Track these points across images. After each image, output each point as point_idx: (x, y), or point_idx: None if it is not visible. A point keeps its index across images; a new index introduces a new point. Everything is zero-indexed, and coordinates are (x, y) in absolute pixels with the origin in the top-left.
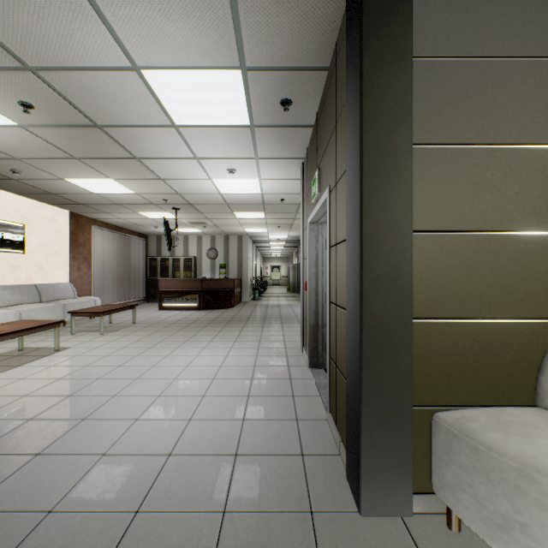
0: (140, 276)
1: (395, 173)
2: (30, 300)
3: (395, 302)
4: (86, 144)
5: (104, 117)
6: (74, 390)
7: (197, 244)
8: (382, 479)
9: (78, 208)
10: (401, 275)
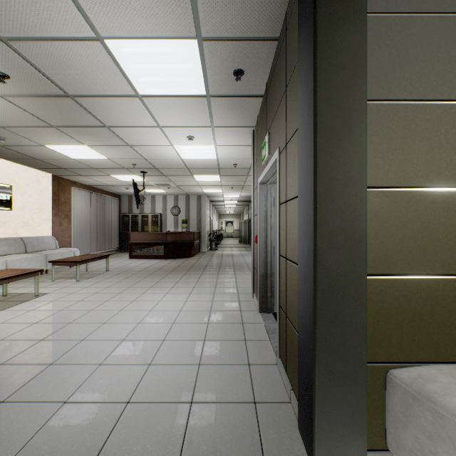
0: (114, 230)
1: (349, 129)
2: (16, 251)
3: (349, 259)
4: (61, 113)
5: (74, 87)
6: (46, 334)
7: (162, 203)
8: (336, 436)
9: (59, 171)
10: (355, 231)
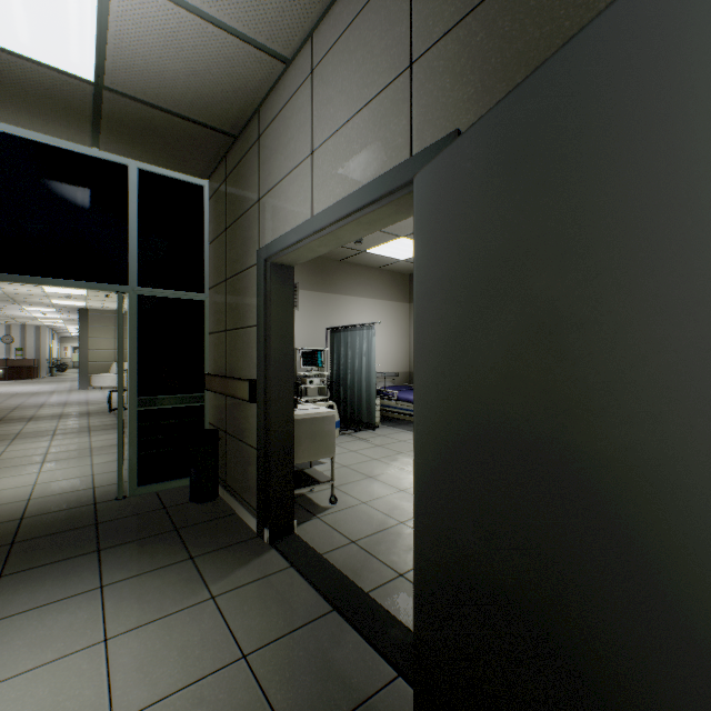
0: None
1: (86, 342)
2: None
3: (86, 360)
4: None
5: None
6: None
7: None
8: (84, 385)
9: None
10: (87, 356)
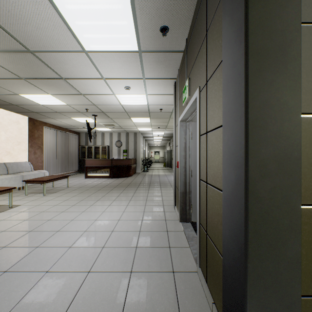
0: (75, 157)
1: (282, 51)
2: (0, 172)
3: (282, 188)
4: (26, 66)
5: (33, 43)
6: (9, 241)
7: (109, 138)
8: None
9: (33, 115)
10: (289, 159)
